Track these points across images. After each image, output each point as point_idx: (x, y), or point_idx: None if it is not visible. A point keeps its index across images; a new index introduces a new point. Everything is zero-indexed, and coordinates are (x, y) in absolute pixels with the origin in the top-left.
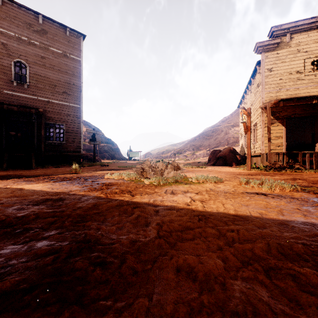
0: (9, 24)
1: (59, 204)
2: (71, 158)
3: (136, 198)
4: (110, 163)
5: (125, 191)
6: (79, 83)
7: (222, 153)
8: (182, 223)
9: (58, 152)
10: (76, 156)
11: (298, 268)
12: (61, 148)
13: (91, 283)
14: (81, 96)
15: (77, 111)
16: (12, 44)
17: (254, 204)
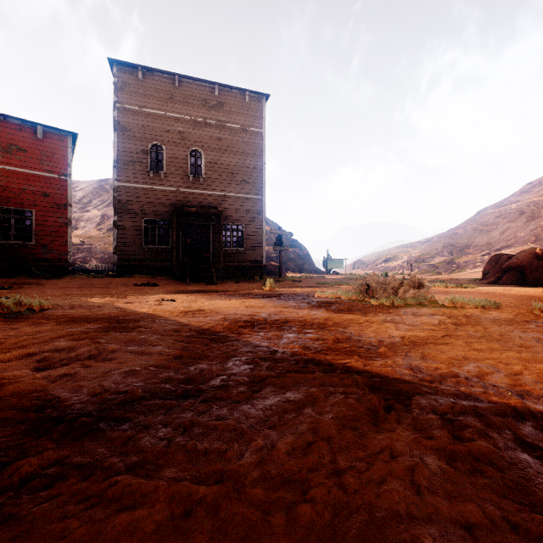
0: (185, 106)
1: (296, 315)
2: (250, 270)
3: (369, 315)
4: (302, 278)
5: (352, 309)
6: (260, 165)
7: (516, 261)
8: (428, 337)
9: (236, 263)
10: (257, 267)
11: (539, 364)
12: (239, 257)
13: (361, 353)
14: (263, 182)
15: (258, 204)
16: (188, 131)
17: (534, 332)
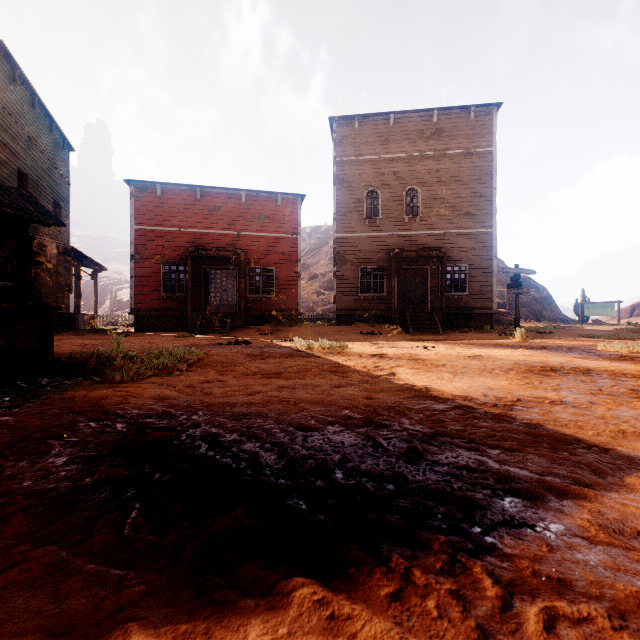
0: (400, 144)
1: (595, 365)
2: (476, 319)
3: None
4: (549, 328)
5: None
6: (489, 191)
7: None
8: None
9: (457, 310)
10: (484, 315)
11: None
12: (462, 304)
13: None
14: (492, 212)
15: (486, 239)
16: (403, 170)
17: None
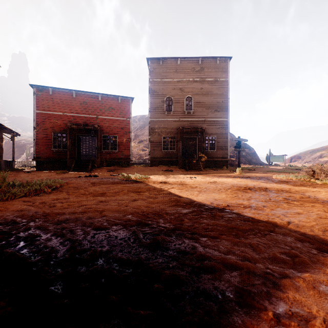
0: (183, 74)
1: (270, 186)
2: (220, 163)
3: (317, 188)
4: (254, 168)
5: (304, 185)
6: (226, 100)
7: None
8: None
9: (211, 159)
10: (223, 161)
11: None
12: (213, 155)
13: (319, 203)
14: (228, 110)
15: (224, 123)
16: (184, 87)
17: None
